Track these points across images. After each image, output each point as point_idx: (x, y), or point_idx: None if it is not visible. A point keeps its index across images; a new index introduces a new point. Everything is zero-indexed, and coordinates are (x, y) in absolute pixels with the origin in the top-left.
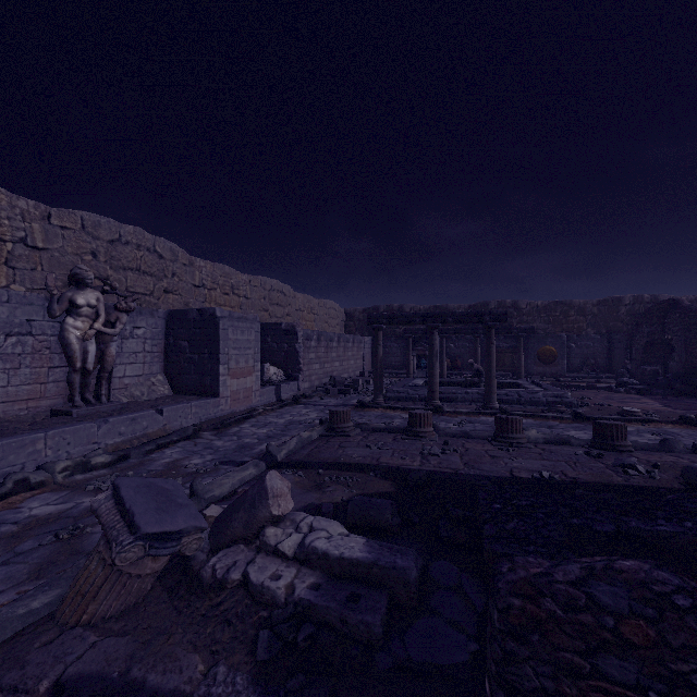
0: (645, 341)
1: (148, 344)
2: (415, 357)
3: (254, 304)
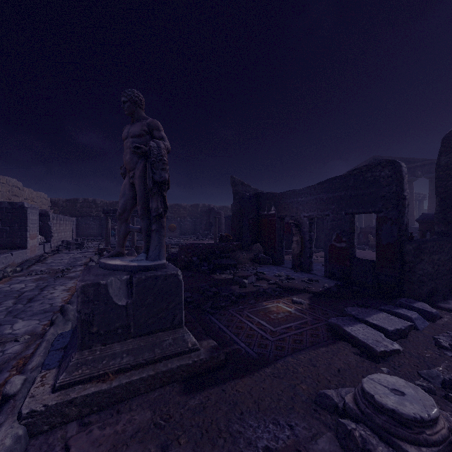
0: (205, 222)
1: None
2: None
3: (3, 195)
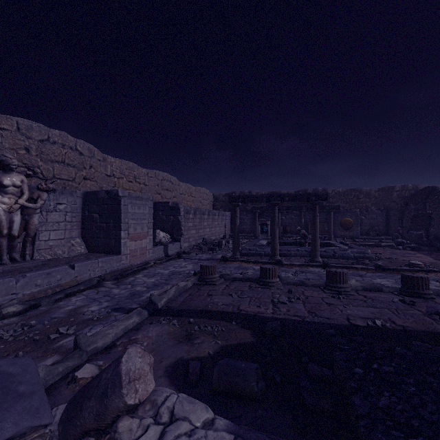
0: (412, 214)
1: (68, 216)
2: (259, 225)
3: (150, 189)
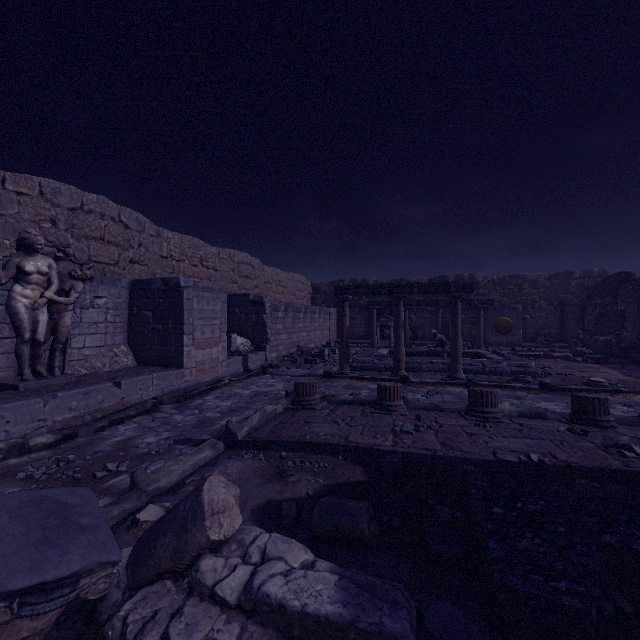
0: (597, 312)
1: (110, 314)
2: (378, 328)
3: (223, 276)
